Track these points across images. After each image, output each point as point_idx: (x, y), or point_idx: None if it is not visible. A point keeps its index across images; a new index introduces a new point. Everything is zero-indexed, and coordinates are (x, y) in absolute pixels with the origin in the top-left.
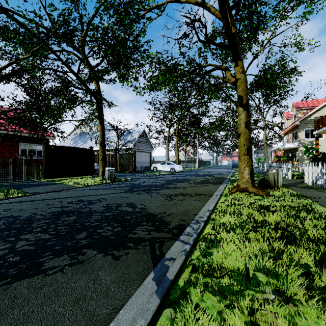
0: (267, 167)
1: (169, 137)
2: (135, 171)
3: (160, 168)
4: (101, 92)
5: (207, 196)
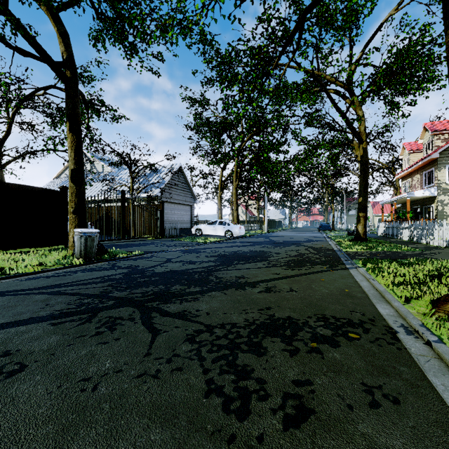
0: (384, 229)
1: (222, 183)
2: (163, 236)
3: (207, 231)
4: (74, 65)
5: (387, 344)
